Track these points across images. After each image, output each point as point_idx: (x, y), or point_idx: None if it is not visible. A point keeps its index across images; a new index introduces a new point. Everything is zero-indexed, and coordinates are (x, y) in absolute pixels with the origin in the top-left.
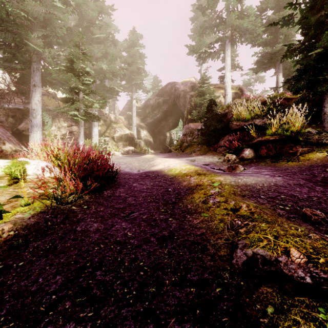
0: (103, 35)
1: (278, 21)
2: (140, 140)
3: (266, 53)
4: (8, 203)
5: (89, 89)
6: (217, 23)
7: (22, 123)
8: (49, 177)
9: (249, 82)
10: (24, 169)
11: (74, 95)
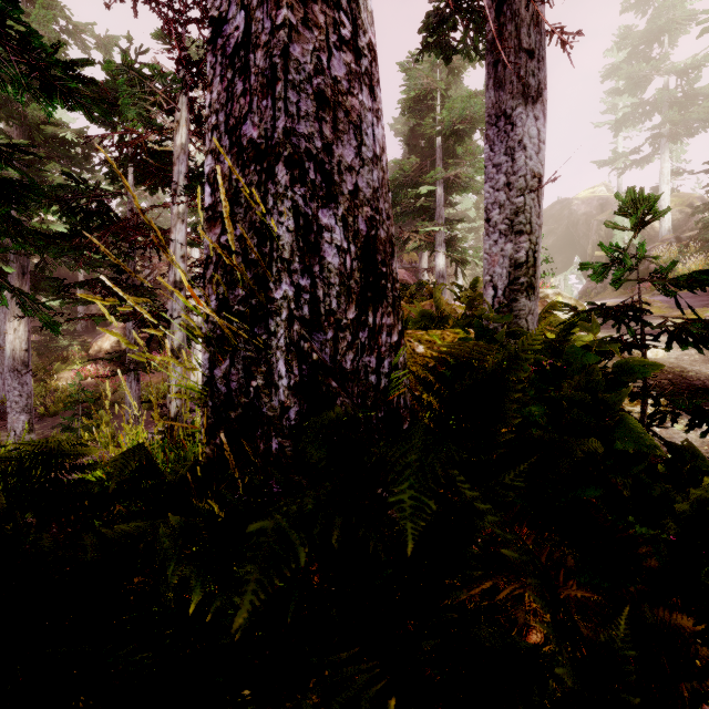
0: None
1: None
2: None
3: None
4: None
5: None
6: (646, 110)
7: None
8: None
9: None
10: None
11: None
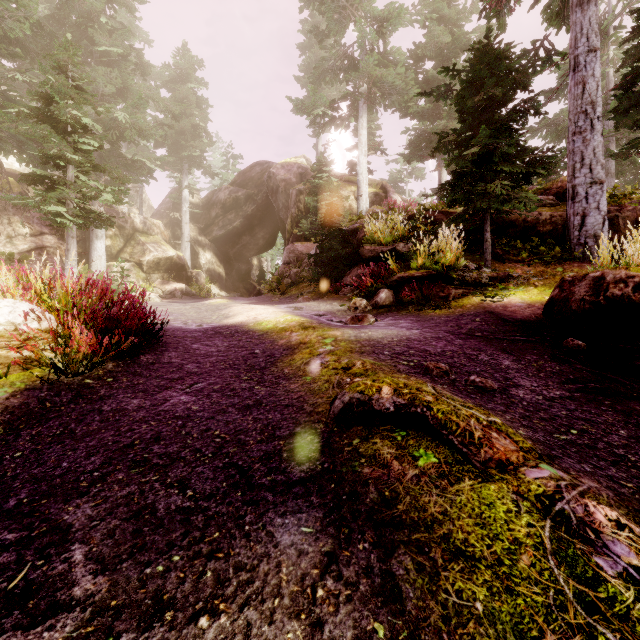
0: (117, 49)
1: (441, 81)
2: (198, 271)
3: (424, 131)
4: None
5: (90, 163)
6: (344, 65)
7: None
8: (38, 330)
9: (400, 176)
10: None
11: (47, 167)
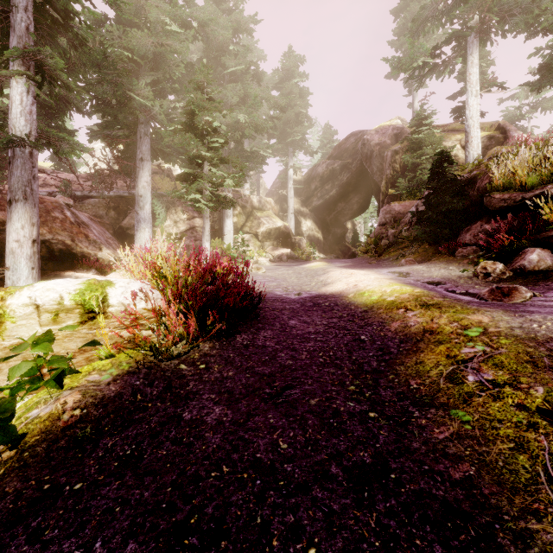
0: (240, 66)
1: None
2: (300, 237)
3: None
4: (82, 353)
5: (218, 157)
6: (447, 6)
7: (127, 217)
8: (145, 309)
9: (519, 113)
10: (105, 295)
11: (196, 169)
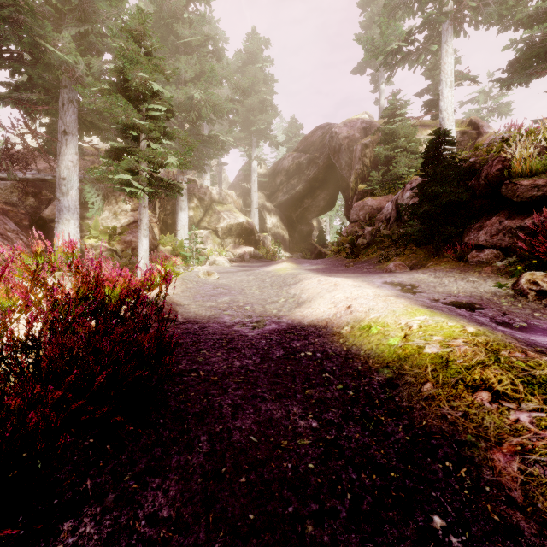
0: (196, 37)
1: None
2: (265, 234)
3: (535, 41)
4: None
5: (159, 130)
6: None
7: (50, 206)
8: None
9: (479, 116)
10: None
11: None
